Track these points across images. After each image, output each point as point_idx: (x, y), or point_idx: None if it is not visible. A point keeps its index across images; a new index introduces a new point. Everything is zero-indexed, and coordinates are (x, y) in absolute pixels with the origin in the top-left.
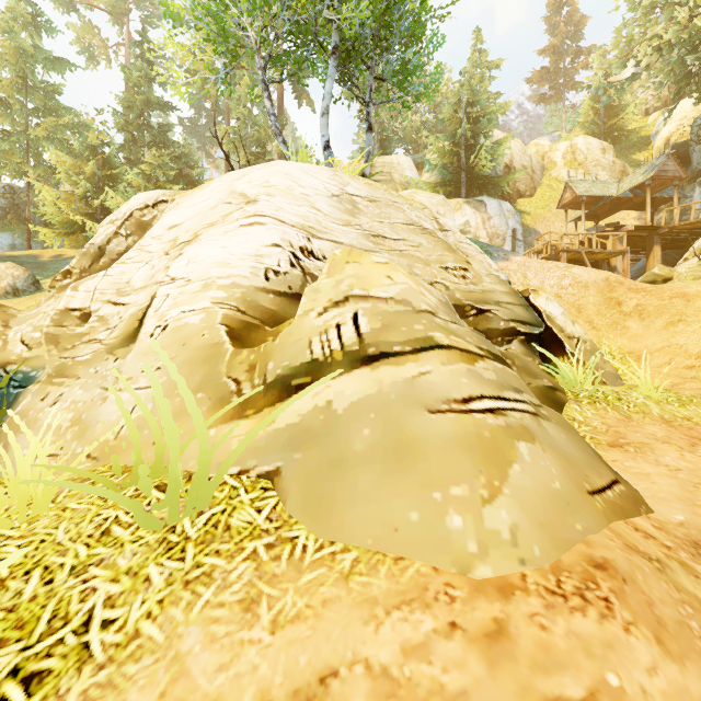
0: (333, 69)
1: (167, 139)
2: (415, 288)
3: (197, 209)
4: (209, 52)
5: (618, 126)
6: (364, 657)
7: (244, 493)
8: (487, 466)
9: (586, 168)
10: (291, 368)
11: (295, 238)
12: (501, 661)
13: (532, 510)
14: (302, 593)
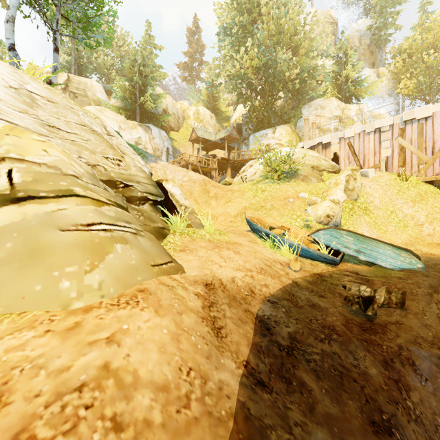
0: None
1: None
2: (67, 161)
3: None
4: None
5: (217, 107)
6: None
7: None
8: (93, 255)
9: (204, 123)
10: None
11: None
12: (71, 336)
13: (115, 273)
14: None
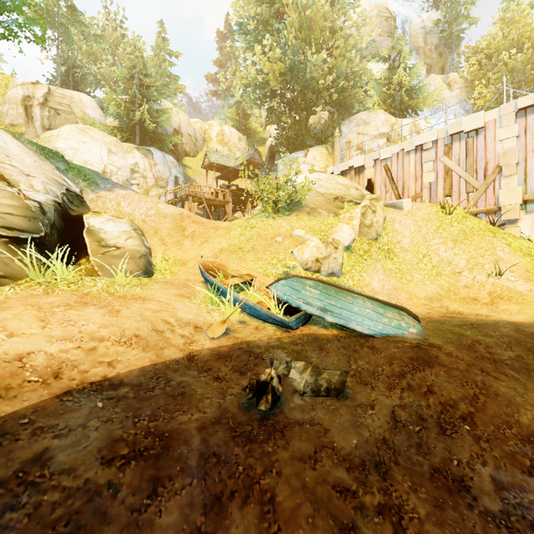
0: None
1: None
2: None
3: None
4: None
5: (249, 127)
6: None
7: None
8: None
9: (229, 147)
10: None
11: None
12: None
13: None
14: None
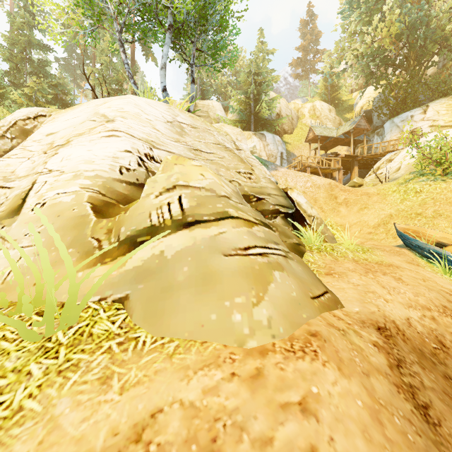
0: (169, 39)
1: (45, 71)
2: (218, 182)
3: (69, 123)
4: (79, 13)
5: (337, 97)
6: (179, 399)
7: (103, 312)
8: (256, 285)
9: (321, 119)
10: (137, 231)
11: (141, 147)
12: (258, 389)
13: (280, 308)
14: (142, 368)
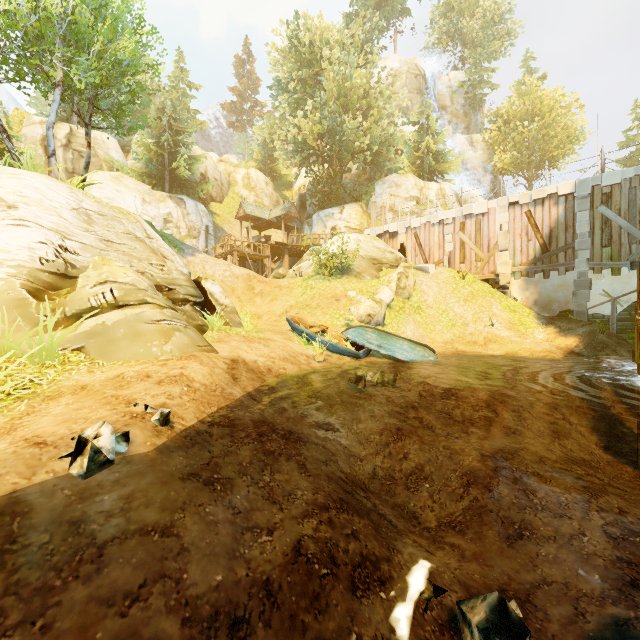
0: (58, 96)
1: None
2: (138, 279)
3: None
4: None
5: (275, 170)
6: (132, 370)
7: (70, 354)
8: (165, 337)
9: (256, 192)
10: (81, 310)
11: (54, 238)
12: (165, 366)
13: (177, 347)
14: (108, 368)
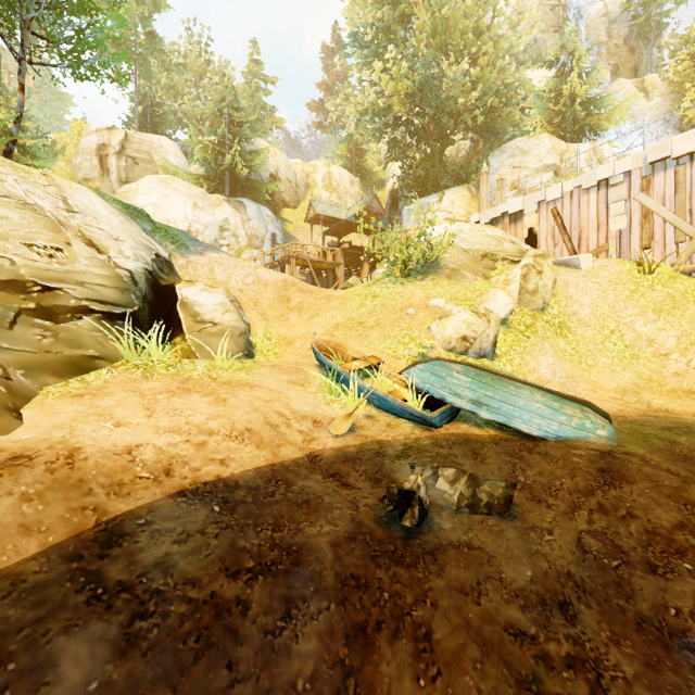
0: None
1: None
2: None
3: None
4: None
5: (364, 166)
6: None
7: None
8: None
9: (339, 193)
10: None
11: None
12: None
13: None
14: None
